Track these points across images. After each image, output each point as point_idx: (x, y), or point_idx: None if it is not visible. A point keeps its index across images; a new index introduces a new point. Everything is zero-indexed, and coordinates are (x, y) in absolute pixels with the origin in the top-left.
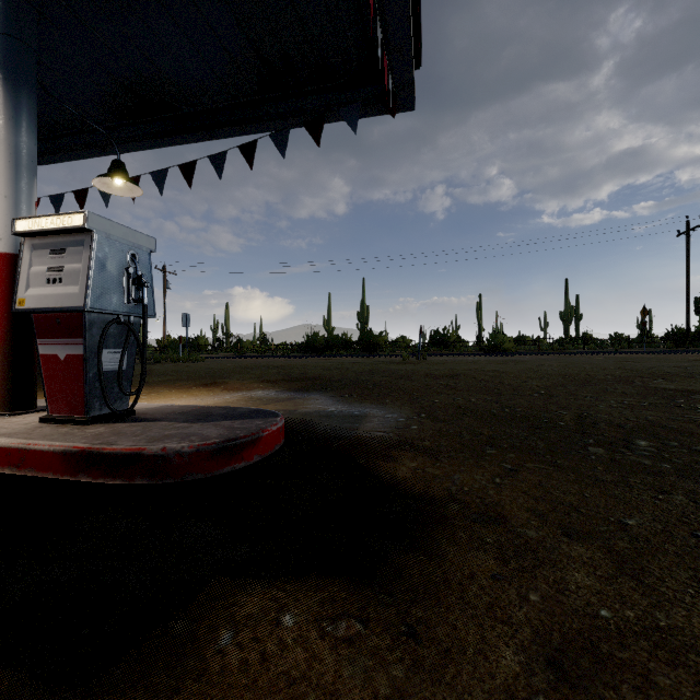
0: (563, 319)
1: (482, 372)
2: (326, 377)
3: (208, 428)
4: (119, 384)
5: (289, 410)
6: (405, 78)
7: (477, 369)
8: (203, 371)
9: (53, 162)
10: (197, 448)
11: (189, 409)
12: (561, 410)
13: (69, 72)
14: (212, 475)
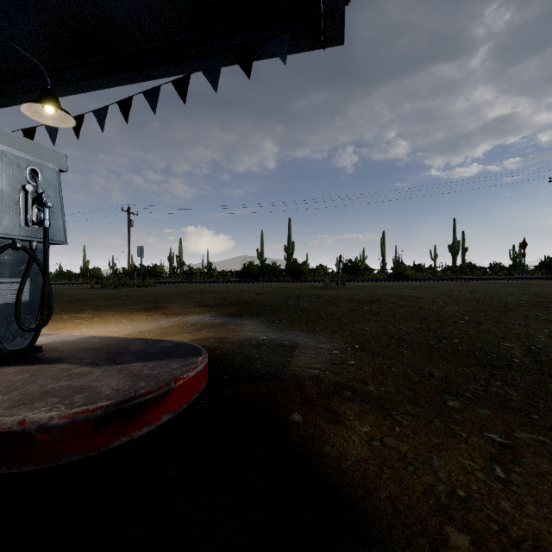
0: (452, 251)
1: (400, 297)
2: (258, 302)
3: (109, 376)
4: (16, 319)
5: (220, 338)
6: (336, 4)
7: (394, 294)
8: (151, 295)
9: (7, 105)
10: (72, 419)
11: (108, 343)
12: (503, 342)
13: (6, 7)
14: (96, 452)
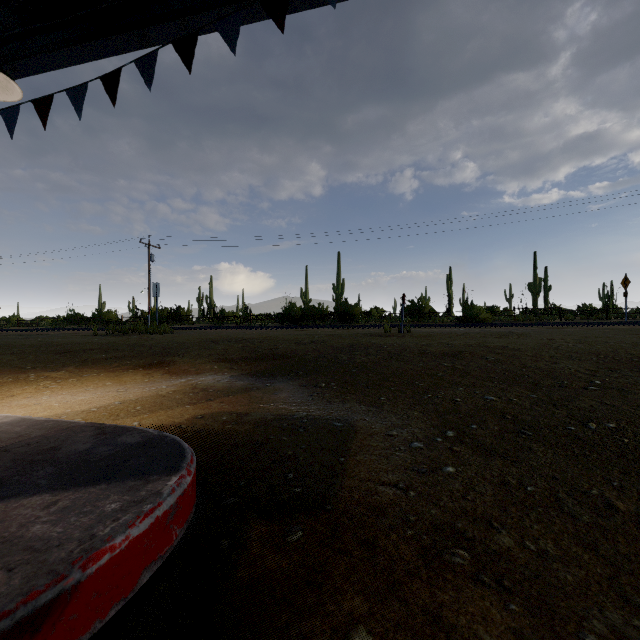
0: (532, 291)
1: (488, 349)
2: (298, 355)
3: None
4: None
5: (237, 414)
6: None
7: (479, 344)
8: (161, 345)
9: None
10: None
11: (32, 436)
12: None
13: None
14: None
